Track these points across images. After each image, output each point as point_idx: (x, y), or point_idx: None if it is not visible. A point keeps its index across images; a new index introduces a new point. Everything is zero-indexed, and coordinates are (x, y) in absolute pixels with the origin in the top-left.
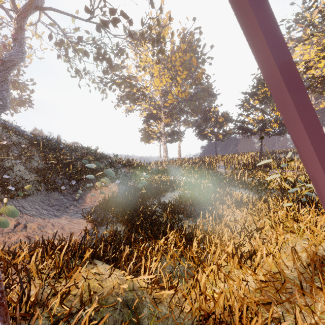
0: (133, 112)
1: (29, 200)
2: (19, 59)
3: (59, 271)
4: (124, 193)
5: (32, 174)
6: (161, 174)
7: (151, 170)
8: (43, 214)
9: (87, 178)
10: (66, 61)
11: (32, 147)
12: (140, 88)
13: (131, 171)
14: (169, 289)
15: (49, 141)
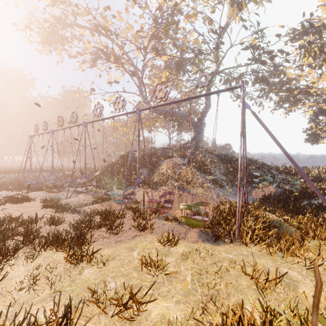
0: (294, 111)
1: (224, 189)
2: (208, 109)
3: (254, 209)
4: (280, 193)
5: (223, 176)
6: (325, 182)
7: (311, 178)
8: (232, 196)
9: (251, 180)
10: (230, 92)
11: (219, 160)
12: (302, 89)
13: (288, 178)
14: (298, 229)
15: (228, 157)
